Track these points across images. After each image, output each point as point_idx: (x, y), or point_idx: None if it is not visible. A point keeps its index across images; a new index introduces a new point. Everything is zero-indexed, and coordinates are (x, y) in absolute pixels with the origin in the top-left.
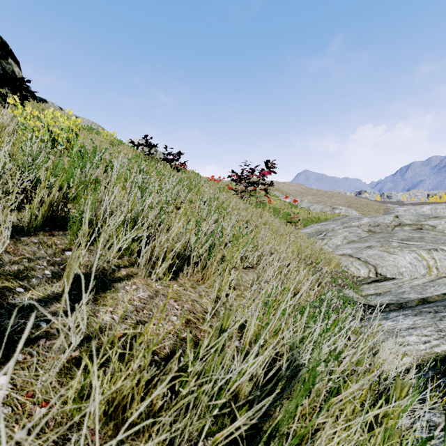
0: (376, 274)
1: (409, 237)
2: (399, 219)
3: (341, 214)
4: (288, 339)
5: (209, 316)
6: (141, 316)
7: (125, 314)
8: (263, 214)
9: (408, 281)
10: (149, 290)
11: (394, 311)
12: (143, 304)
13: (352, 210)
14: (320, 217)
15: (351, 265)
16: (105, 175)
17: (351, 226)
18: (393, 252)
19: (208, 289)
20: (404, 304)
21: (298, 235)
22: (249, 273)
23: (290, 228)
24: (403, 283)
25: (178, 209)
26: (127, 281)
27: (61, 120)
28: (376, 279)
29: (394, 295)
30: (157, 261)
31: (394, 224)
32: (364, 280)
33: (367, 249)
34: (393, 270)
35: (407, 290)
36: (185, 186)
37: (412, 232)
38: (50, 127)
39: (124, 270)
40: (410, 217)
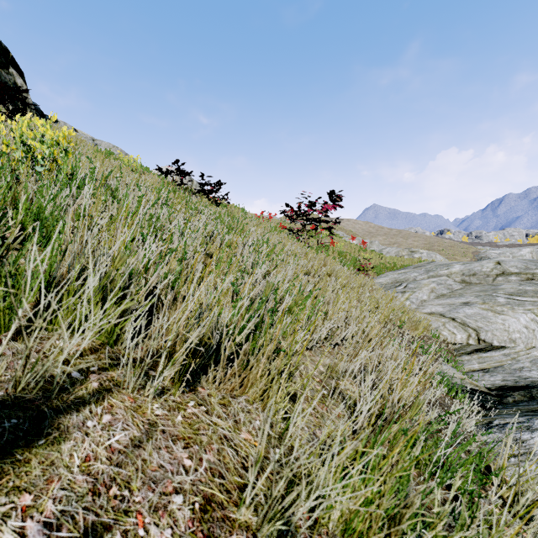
0: (478, 340)
1: (519, 290)
2: (502, 266)
3: (422, 260)
4: (414, 537)
5: (251, 476)
6: (99, 507)
7: (62, 510)
8: (327, 261)
9: (523, 352)
10: (136, 425)
11: (535, 413)
12: (113, 469)
13: (435, 254)
14: (395, 262)
15: (443, 328)
16: (104, 208)
17: (439, 275)
18: (501, 311)
19: (250, 405)
20: (535, 392)
21: (373, 288)
22: (317, 358)
23: (362, 280)
24: (518, 354)
25: (211, 257)
26: (94, 405)
27: (41, 129)
28: (479, 347)
29: (508, 372)
30: (159, 359)
31: (495, 272)
32: (462, 348)
33: (464, 307)
34: (502, 336)
35: (526, 366)
36: (225, 224)
37: (523, 284)
38: (31, 142)
39: (96, 377)
40: (515, 263)
